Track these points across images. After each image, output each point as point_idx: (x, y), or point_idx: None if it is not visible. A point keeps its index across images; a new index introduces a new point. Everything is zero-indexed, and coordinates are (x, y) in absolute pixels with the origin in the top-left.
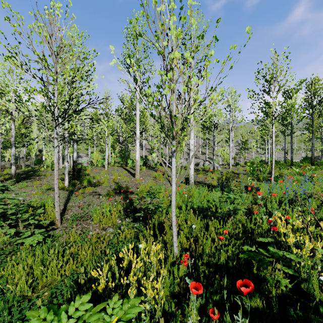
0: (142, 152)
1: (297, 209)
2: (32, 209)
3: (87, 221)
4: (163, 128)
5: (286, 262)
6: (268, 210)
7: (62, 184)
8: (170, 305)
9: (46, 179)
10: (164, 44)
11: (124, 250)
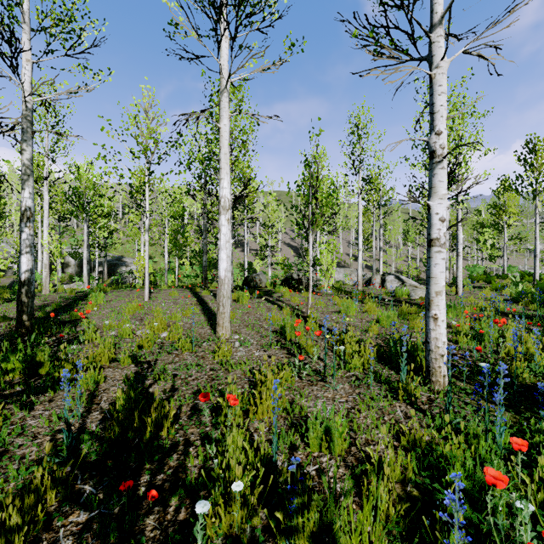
0: (242, 256)
1: None
2: None
3: None
4: None
5: None
6: None
7: None
8: None
9: None
10: None
11: None
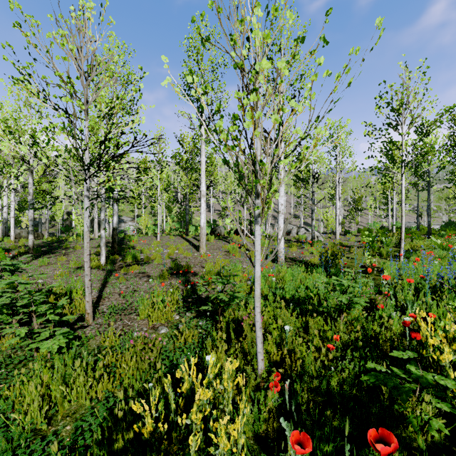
0: (209, 215)
1: (452, 305)
2: (54, 297)
3: (130, 316)
4: (242, 181)
5: (438, 390)
6: (399, 302)
7: (97, 261)
8: (254, 454)
9: (75, 254)
10: (243, 53)
11: (183, 368)
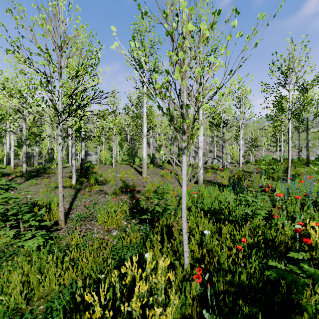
0: (149, 150)
1: None
2: (38, 208)
3: (91, 222)
4: (172, 122)
5: None
6: (289, 213)
7: (69, 182)
8: None
9: (55, 177)
10: (173, 25)
11: (127, 264)
